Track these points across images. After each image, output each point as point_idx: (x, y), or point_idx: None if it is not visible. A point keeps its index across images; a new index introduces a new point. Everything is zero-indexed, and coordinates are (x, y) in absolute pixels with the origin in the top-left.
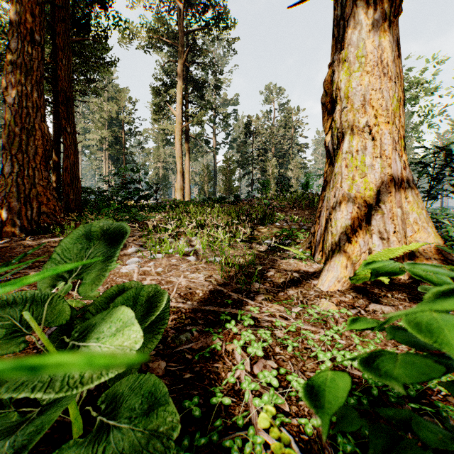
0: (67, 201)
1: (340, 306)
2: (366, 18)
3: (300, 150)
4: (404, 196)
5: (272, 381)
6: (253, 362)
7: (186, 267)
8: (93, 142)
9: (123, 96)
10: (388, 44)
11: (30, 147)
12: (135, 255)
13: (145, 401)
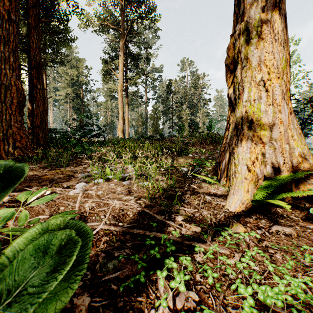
0: (38, 139)
1: (246, 226)
2: None
3: (205, 103)
4: (290, 135)
5: None
6: (175, 293)
7: (121, 190)
8: (61, 97)
9: (81, 65)
10: (278, 17)
11: (8, 98)
12: (83, 180)
13: None
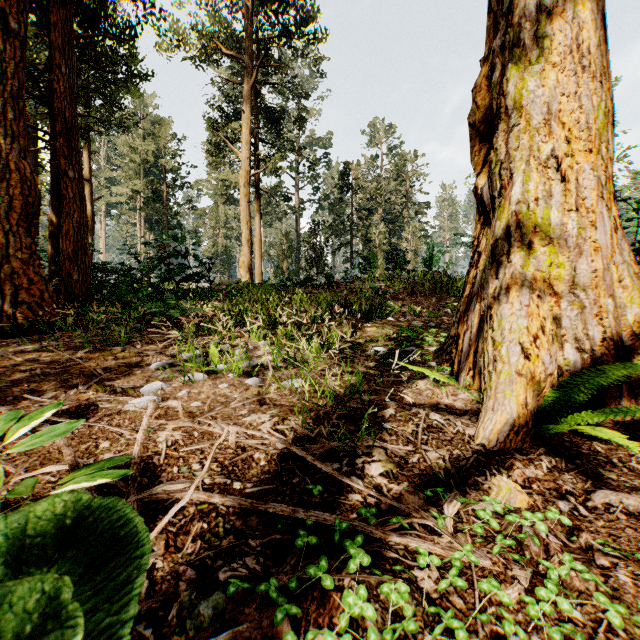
0: (69, 284)
1: (531, 490)
2: None
3: (419, 211)
4: (616, 276)
5: None
6: None
7: (242, 399)
8: (122, 198)
9: (164, 131)
10: (589, 16)
11: (2, 198)
12: (160, 374)
13: None
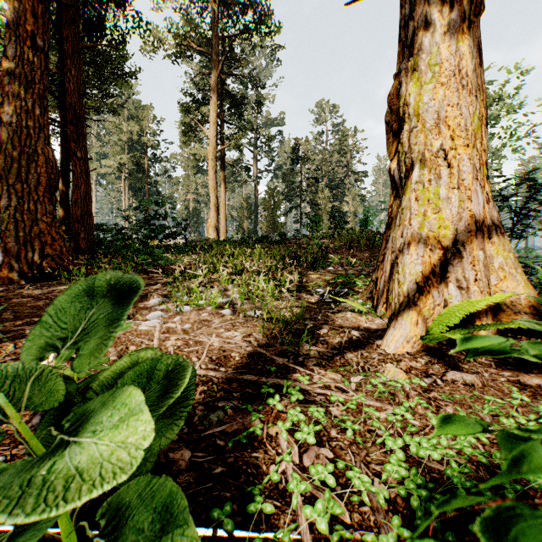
0: (77, 241)
1: (410, 373)
2: (440, 18)
3: (358, 179)
4: (487, 235)
5: (328, 479)
6: (303, 450)
7: (219, 322)
8: (110, 169)
9: (145, 114)
10: (467, 49)
11: (32, 175)
12: (158, 307)
13: (158, 520)
